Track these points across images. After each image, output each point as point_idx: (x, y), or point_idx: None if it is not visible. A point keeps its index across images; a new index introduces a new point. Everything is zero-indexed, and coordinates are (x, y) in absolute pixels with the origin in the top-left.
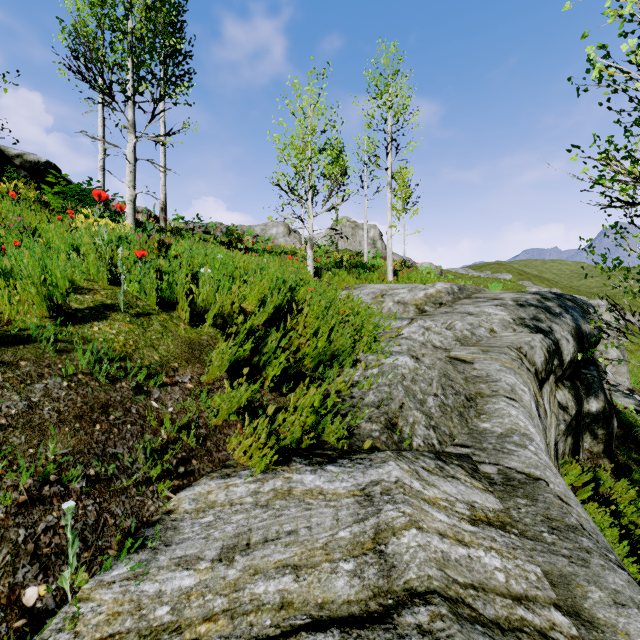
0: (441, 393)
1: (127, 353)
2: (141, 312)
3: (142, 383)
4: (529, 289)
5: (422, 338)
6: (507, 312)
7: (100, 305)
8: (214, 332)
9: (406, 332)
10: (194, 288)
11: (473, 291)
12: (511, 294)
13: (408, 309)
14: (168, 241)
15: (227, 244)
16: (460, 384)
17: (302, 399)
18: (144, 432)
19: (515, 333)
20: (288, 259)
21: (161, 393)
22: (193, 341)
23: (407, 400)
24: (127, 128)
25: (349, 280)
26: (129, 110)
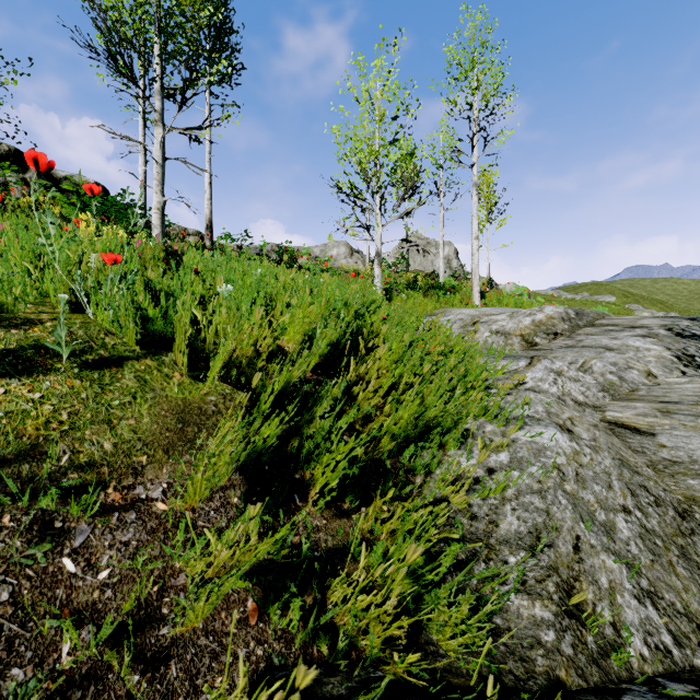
0: (633, 504)
1: (46, 440)
2: (106, 356)
3: (54, 511)
4: (639, 313)
5: (555, 389)
6: (663, 346)
7: (29, 346)
8: (231, 387)
9: (529, 379)
10: (198, 315)
11: (595, 316)
12: (654, 320)
13: (511, 341)
14: (178, 248)
15: (277, 263)
16: (652, 479)
17: (380, 527)
18: (10, 661)
19: (689, 378)
20: (351, 278)
21: (93, 531)
22: (189, 406)
23: (582, 528)
24: (154, 120)
25: (427, 304)
26: (156, 98)
